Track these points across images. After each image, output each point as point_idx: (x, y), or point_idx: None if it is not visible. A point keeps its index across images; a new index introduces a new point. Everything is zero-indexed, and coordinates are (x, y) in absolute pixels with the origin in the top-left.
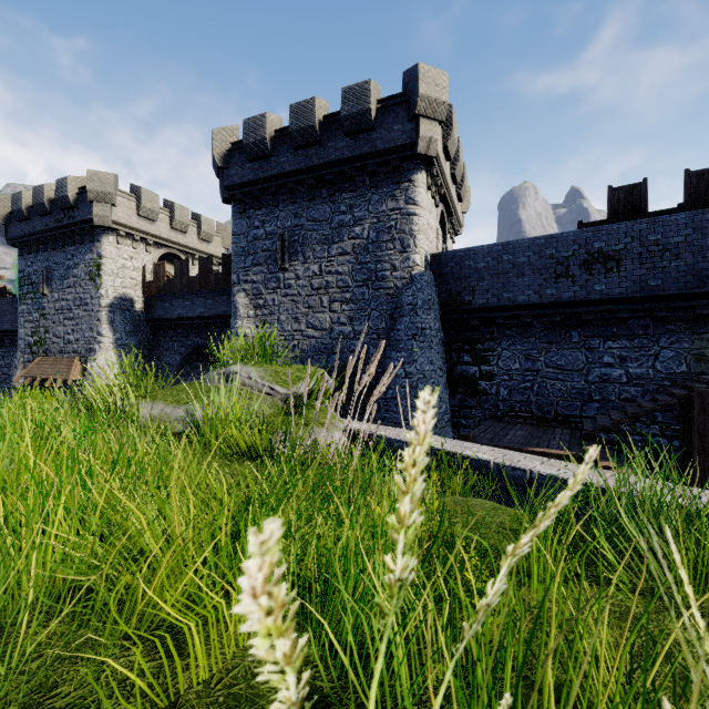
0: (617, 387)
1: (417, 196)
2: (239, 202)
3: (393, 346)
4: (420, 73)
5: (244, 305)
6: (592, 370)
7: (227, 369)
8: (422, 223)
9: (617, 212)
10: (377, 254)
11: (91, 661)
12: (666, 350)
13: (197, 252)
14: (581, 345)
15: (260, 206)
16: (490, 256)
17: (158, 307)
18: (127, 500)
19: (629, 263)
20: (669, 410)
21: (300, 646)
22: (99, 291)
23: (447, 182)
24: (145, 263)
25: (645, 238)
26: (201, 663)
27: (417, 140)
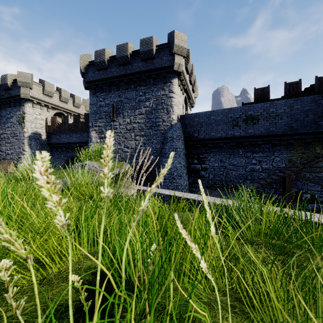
0: (257, 173)
1: (173, 89)
2: (92, 89)
3: (163, 156)
4: (175, 34)
5: (95, 137)
6: (247, 166)
7: (83, 163)
8: (176, 101)
9: (258, 99)
10: (156, 114)
11: (10, 267)
12: (277, 157)
13: (73, 112)
14: (243, 155)
15: (102, 91)
16: (205, 116)
17: (53, 138)
18: (30, 212)
19: (262, 120)
20: (278, 182)
21: (64, 202)
22: (23, 130)
23: (187, 83)
24: (47, 116)
25: (268, 110)
26: (57, 265)
27: (173, 64)
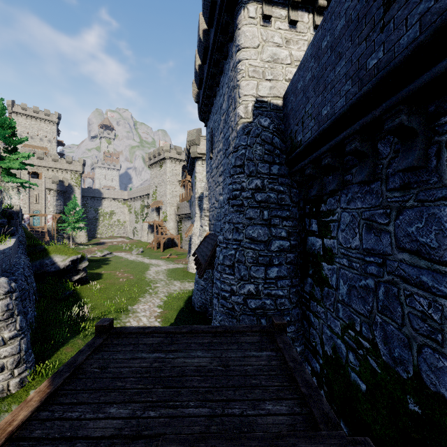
0: None
1: (240, 39)
2: (204, 119)
3: None
4: None
5: (205, 188)
6: None
7: None
8: (247, 66)
9: None
10: (228, 122)
11: None
12: None
13: None
14: None
15: (207, 117)
16: (312, 56)
17: None
18: None
19: None
20: None
21: None
22: (195, 191)
23: None
24: None
25: None
26: None
27: None
